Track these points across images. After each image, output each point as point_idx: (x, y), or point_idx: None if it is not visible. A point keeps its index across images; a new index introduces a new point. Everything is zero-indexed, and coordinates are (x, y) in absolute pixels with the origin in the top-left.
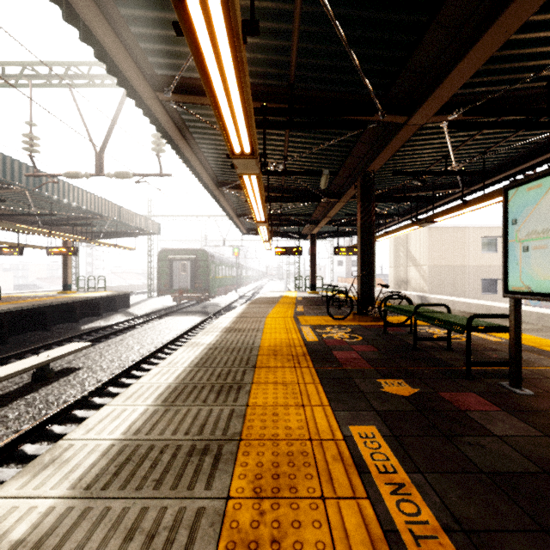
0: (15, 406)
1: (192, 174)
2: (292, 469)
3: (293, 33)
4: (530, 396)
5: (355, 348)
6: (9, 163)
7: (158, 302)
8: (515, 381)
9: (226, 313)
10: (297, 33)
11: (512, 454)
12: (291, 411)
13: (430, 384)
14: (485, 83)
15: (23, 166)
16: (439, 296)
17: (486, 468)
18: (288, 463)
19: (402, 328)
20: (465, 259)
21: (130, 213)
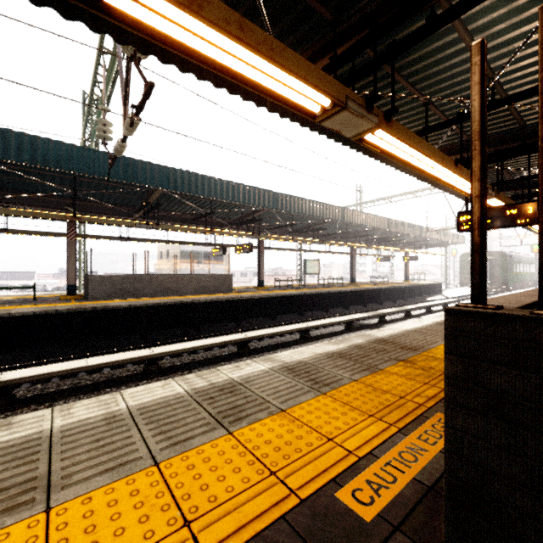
0: None
1: None
2: None
3: None
4: None
5: None
6: (414, 227)
7: (457, 291)
8: None
9: None
10: None
11: None
12: None
13: None
14: None
15: (417, 226)
16: None
17: None
18: None
19: None
20: None
21: (449, 234)
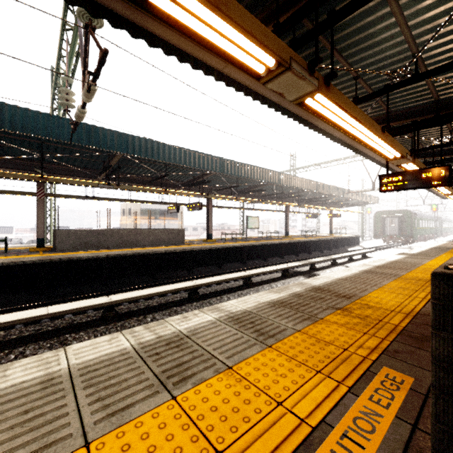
0: (366, 260)
1: None
2: None
3: None
4: None
5: None
6: (338, 189)
7: (372, 243)
8: None
9: None
10: None
11: None
12: None
13: None
14: None
15: (340, 188)
16: None
17: None
18: None
19: None
20: None
21: (366, 195)
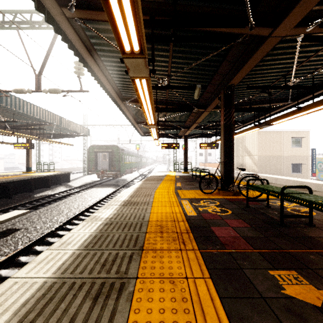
0: None
1: (103, 90)
2: None
3: None
4: None
5: (229, 223)
6: None
7: (89, 178)
8: None
9: (130, 185)
10: None
11: None
12: None
13: None
14: None
15: None
16: (266, 175)
17: None
18: None
19: (258, 201)
20: (281, 151)
21: (68, 121)
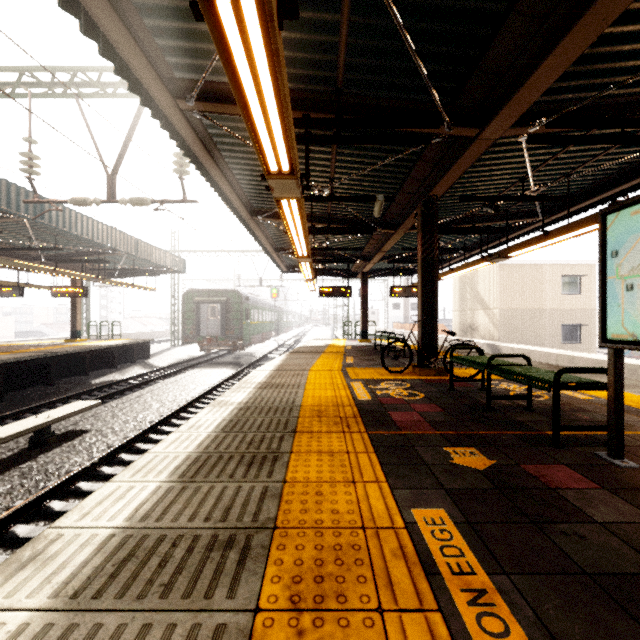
0: (7, 477)
1: (222, 200)
2: (340, 569)
3: (341, 26)
4: (635, 469)
5: (416, 408)
6: (5, 187)
7: (183, 351)
8: (615, 451)
9: (262, 364)
10: (346, 26)
11: (621, 547)
12: (339, 489)
13: (510, 454)
14: (573, 89)
15: (22, 191)
16: (513, 345)
17: (590, 568)
18: (335, 560)
19: (472, 383)
20: (543, 302)
21: (149, 247)
